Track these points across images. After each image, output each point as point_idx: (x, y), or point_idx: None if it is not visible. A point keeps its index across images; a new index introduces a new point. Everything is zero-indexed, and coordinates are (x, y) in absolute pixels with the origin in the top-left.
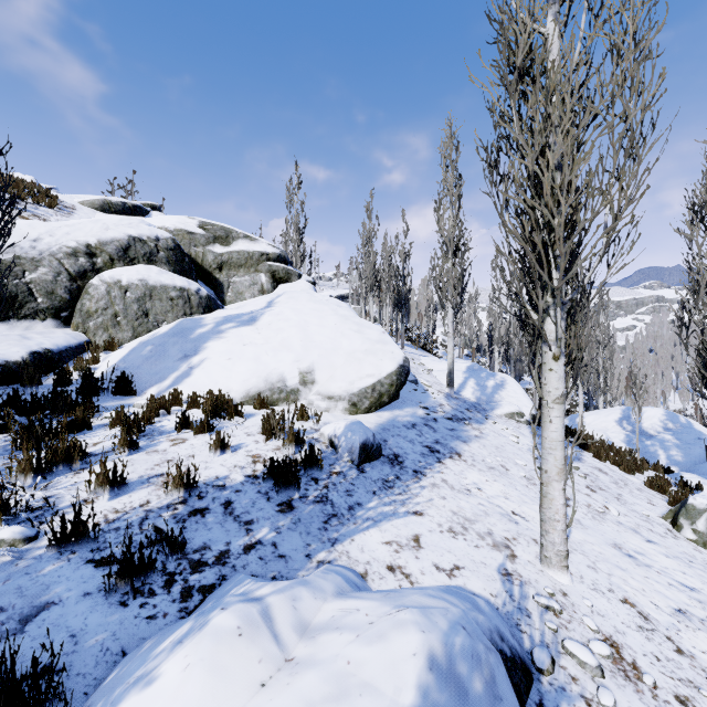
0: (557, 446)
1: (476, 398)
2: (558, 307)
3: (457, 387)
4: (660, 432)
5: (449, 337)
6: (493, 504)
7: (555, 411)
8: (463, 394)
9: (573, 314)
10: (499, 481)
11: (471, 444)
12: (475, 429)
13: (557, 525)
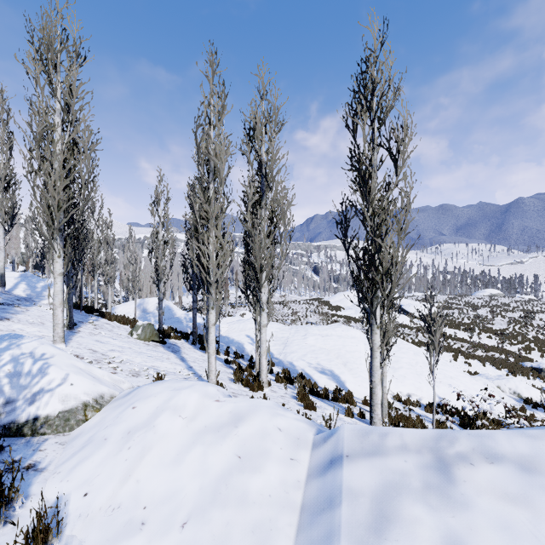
0: (60, 293)
1: (27, 294)
2: (58, 236)
3: (10, 288)
4: (155, 309)
5: (0, 249)
6: (30, 334)
7: (59, 279)
8: (15, 293)
9: (80, 240)
10: (37, 327)
11: (18, 315)
12: (23, 308)
13: (60, 325)
